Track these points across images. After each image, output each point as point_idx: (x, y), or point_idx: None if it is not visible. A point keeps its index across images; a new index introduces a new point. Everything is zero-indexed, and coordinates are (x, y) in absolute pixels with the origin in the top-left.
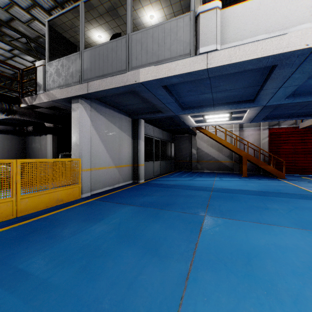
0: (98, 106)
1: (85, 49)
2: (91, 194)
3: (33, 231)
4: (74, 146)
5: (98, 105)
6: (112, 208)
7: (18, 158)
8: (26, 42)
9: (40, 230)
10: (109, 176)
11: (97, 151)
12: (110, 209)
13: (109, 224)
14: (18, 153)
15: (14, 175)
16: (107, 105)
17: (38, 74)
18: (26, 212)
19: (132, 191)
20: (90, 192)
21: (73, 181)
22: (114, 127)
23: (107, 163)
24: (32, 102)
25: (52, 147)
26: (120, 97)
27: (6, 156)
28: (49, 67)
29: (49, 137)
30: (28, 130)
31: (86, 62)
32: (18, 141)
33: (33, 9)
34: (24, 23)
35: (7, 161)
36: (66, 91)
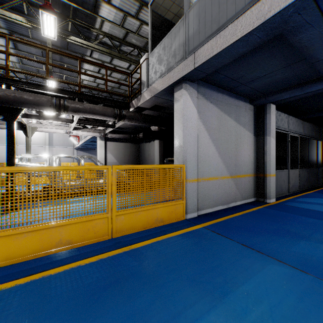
0: (207, 90)
1: (190, 8)
2: (198, 214)
3: (115, 282)
4: (177, 147)
5: (207, 89)
6: (239, 260)
7: (134, 163)
8: (138, 54)
9: (124, 283)
10: (222, 190)
11: (206, 155)
12: (235, 262)
13: (247, 321)
14: (134, 159)
15: (109, 185)
16: (218, 89)
17: (142, 72)
18: (121, 233)
19: (263, 219)
20: (197, 212)
21: (176, 195)
22: (229, 119)
23: (219, 171)
24: (138, 103)
25: (158, 152)
26: (242, 66)
27: (126, 161)
28: (152, 58)
29: (156, 142)
30: (139, 137)
31: (192, 25)
32: (134, 148)
33: (141, 12)
34: (135, 33)
35: (102, 167)
36: (167, 78)
